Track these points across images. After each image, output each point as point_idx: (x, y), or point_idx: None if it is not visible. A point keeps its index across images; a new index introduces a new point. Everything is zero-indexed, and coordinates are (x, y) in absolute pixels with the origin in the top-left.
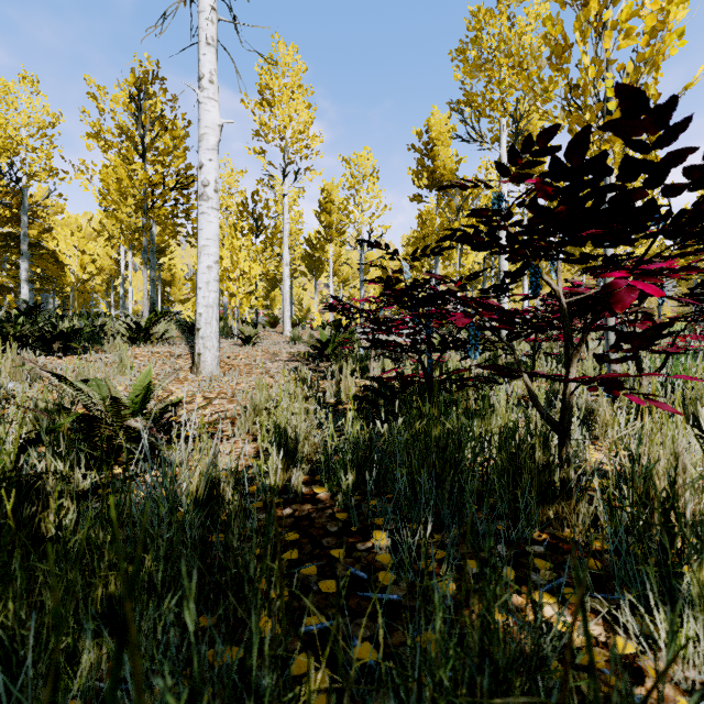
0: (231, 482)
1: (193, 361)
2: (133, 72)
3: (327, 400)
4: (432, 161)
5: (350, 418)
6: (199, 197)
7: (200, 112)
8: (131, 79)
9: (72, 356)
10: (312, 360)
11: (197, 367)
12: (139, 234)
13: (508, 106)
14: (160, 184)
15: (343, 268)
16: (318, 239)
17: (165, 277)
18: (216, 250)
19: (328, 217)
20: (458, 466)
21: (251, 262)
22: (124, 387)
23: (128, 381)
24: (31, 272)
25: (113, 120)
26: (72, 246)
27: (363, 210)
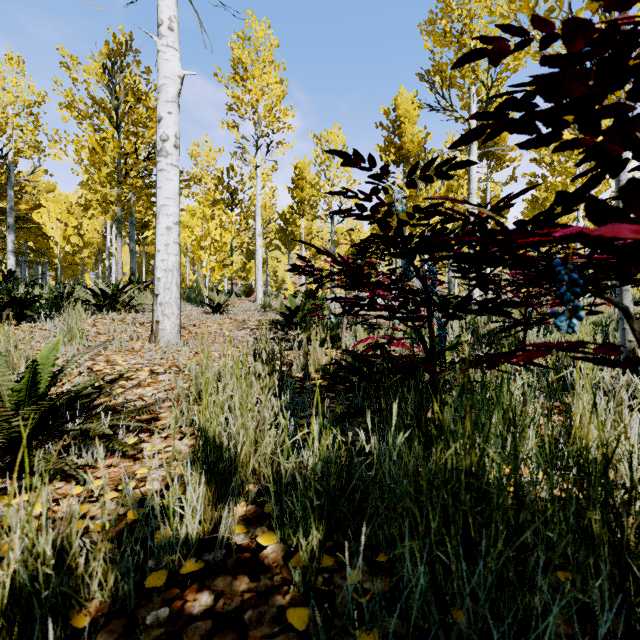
0: (103, 549)
1: (151, 329)
2: (107, 44)
3: (293, 374)
4: (399, 137)
5: (315, 433)
6: (158, 153)
7: (159, 61)
8: (105, 51)
9: (26, 324)
10: (281, 328)
11: (155, 336)
12: (112, 204)
13: (479, 72)
14: (132, 153)
15: (315, 242)
16: (291, 214)
17: (150, 251)
18: (176, 210)
19: (300, 193)
20: (515, 532)
21: (222, 231)
22: (65, 359)
23: (68, 352)
24: (23, 245)
25: (87, 91)
26: (54, 219)
27: (333, 184)
